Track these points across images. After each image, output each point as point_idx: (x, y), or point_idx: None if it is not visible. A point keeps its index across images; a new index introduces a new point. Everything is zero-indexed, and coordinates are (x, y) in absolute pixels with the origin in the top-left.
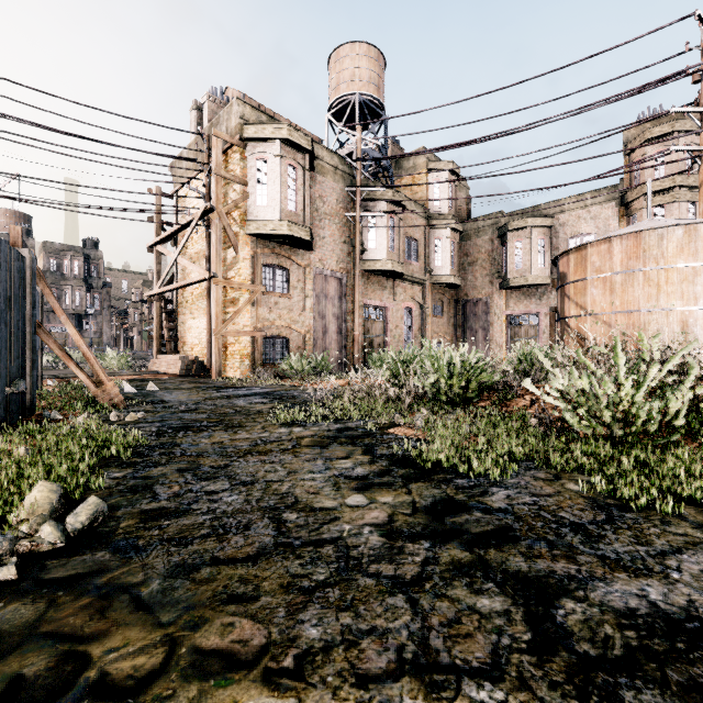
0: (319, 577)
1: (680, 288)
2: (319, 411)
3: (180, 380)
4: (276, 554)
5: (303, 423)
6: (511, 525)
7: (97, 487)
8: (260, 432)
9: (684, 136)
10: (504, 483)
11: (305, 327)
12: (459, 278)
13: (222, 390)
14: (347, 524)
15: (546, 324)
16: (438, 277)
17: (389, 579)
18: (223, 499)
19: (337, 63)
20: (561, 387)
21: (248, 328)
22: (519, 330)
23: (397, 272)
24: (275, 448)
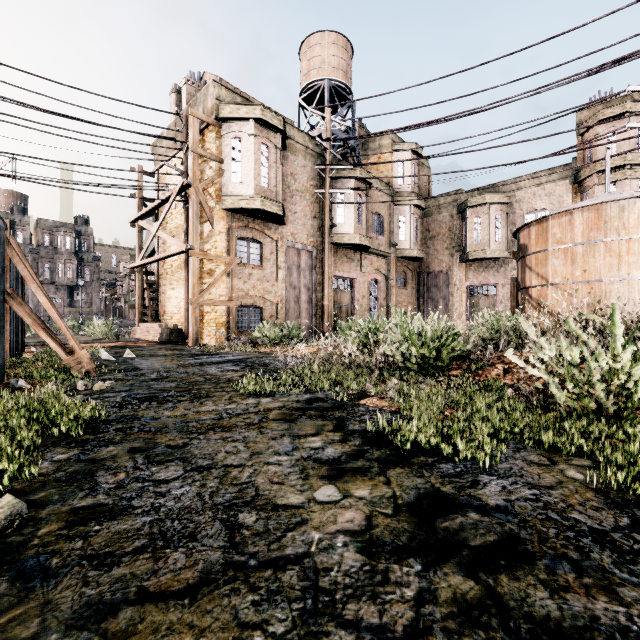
0: (276, 628)
1: None
2: (288, 380)
3: (159, 347)
4: (223, 583)
5: (272, 393)
6: (518, 533)
7: (27, 476)
8: (227, 403)
9: (635, 117)
10: (495, 469)
11: (278, 297)
12: (422, 251)
13: (196, 357)
14: (316, 531)
15: (503, 294)
16: (402, 250)
17: (373, 633)
18: (172, 491)
19: (308, 50)
20: (547, 358)
21: (224, 298)
22: (477, 299)
23: (364, 246)
24: (240, 423)
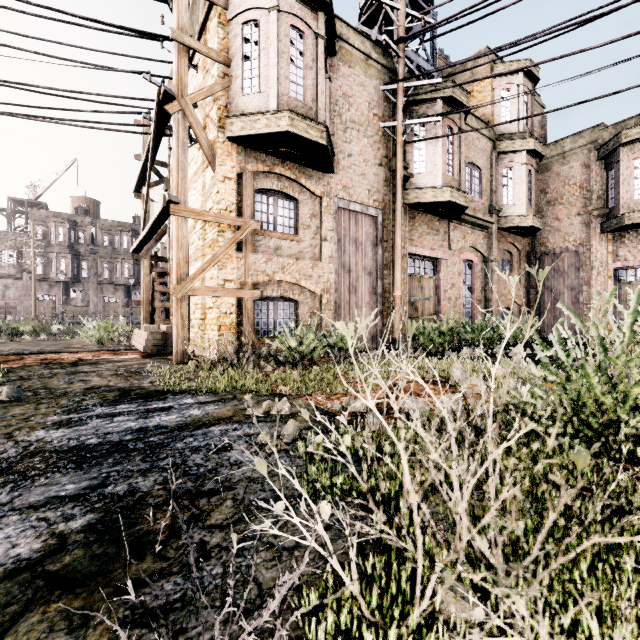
0: None
1: None
2: None
3: (121, 365)
4: None
5: None
6: None
7: None
8: None
9: None
10: None
11: (322, 285)
12: (539, 219)
13: (97, 409)
14: None
15: None
16: (509, 219)
17: None
18: None
19: None
20: None
21: (232, 285)
22: (634, 288)
23: (456, 206)
24: None
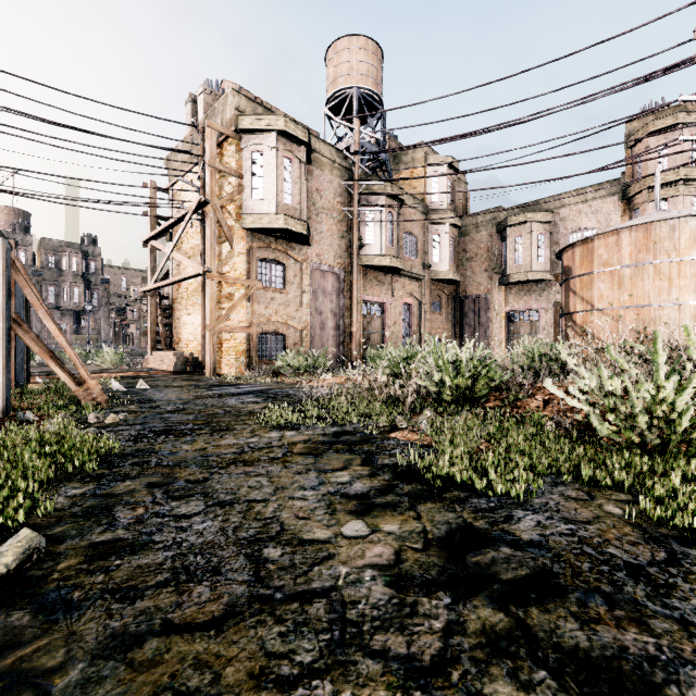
0: (304, 657)
1: (693, 281)
2: (314, 412)
3: (174, 377)
4: (249, 615)
5: (297, 426)
6: (550, 568)
7: (43, 510)
8: (249, 436)
9: (689, 129)
10: (530, 504)
11: (302, 323)
12: (458, 274)
13: (215, 388)
14: (343, 565)
15: (546, 320)
16: (437, 273)
17: (400, 662)
18: (193, 526)
19: (335, 56)
20: (588, 388)
21: (244, 324)
22: (518, 326)
23: (395, 268)
24: (263, 457)
